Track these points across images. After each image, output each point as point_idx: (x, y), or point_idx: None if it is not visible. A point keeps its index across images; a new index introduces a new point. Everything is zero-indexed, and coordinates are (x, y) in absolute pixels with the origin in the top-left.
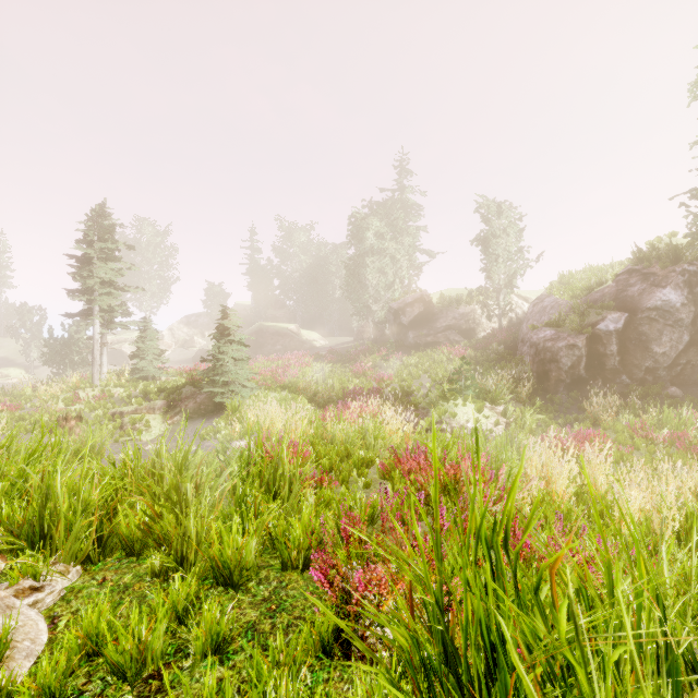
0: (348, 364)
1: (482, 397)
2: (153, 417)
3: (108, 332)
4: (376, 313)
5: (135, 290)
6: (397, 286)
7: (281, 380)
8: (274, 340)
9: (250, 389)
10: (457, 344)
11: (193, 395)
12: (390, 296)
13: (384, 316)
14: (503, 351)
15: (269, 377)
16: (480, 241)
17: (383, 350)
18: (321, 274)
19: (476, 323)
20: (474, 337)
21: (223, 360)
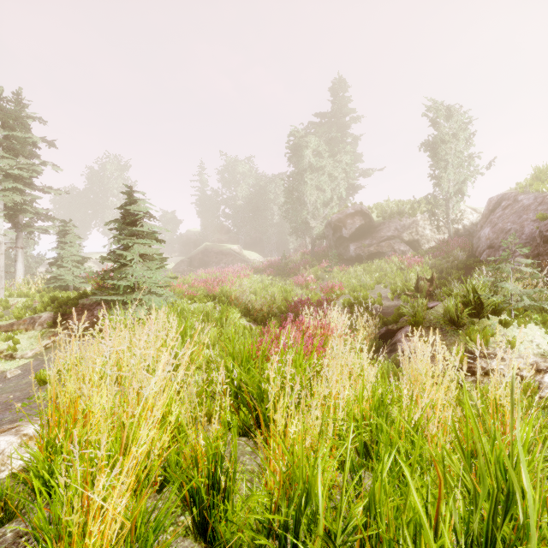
0: (288, 277)
1: (535, 309)
2: (29, 335)
3: (16, 234)
4: (314, 229)
5: (56, 192)
6: (335, 202)
7: (214, 290)
8: (218, 259)
9: (163, 298)
10: (403, 255)
11: (91, 306)
12: (328, 212)
13: (322, 232)
14: (466, 259)
15: (203, 288)
16: (427, 147)
17: (324, 262)
18: (261, 201)
19: (421, 234)
20: (420, 249)
21: (123, 257)
